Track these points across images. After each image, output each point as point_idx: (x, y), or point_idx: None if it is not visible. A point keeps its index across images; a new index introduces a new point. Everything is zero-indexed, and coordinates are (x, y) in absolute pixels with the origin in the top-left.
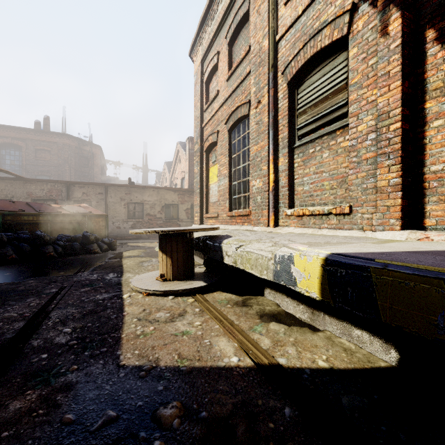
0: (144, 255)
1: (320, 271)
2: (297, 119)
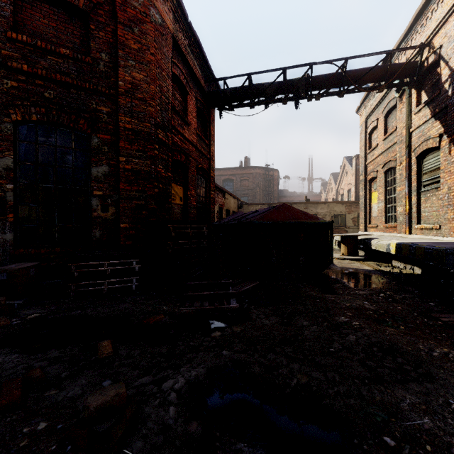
0: None
1: (395, 246)
2: (422, 176)
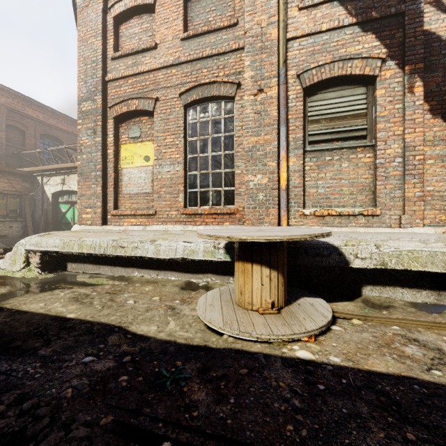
0: (24, 288)
1: None
2: (308, 125)
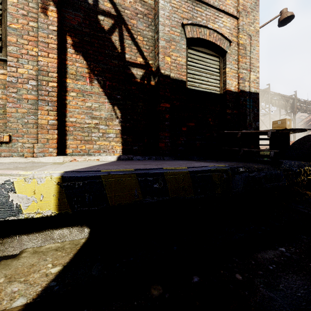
0: None
1: (57, 188)
2: None
